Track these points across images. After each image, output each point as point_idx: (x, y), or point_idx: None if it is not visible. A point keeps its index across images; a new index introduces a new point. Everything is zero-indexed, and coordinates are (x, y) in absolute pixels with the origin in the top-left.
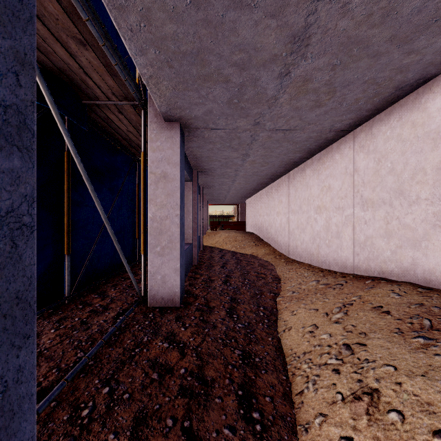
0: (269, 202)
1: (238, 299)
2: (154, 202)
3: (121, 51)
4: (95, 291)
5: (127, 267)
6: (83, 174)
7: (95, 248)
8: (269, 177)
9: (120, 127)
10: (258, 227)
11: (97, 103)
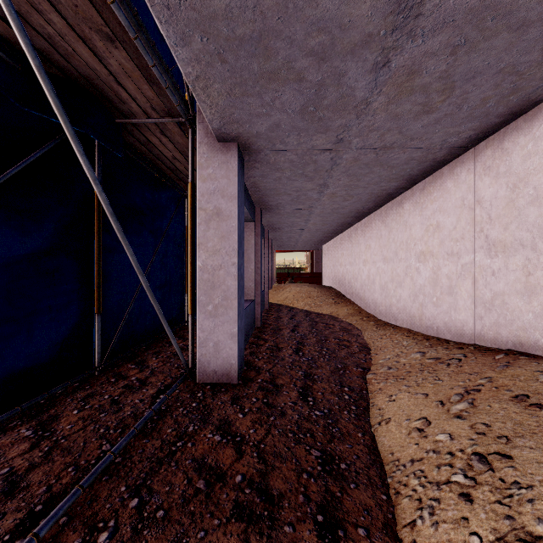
0: (353, 247)
1: (313, 375)
2: (205, 247)
3: (166, 60)
4: (132, 360)
5: (168, 332)
6: (105, 208)
7: (133, 305)
8: (353, 215)
9: (163, 154)
10: (339, 280)
11: (134, 122)
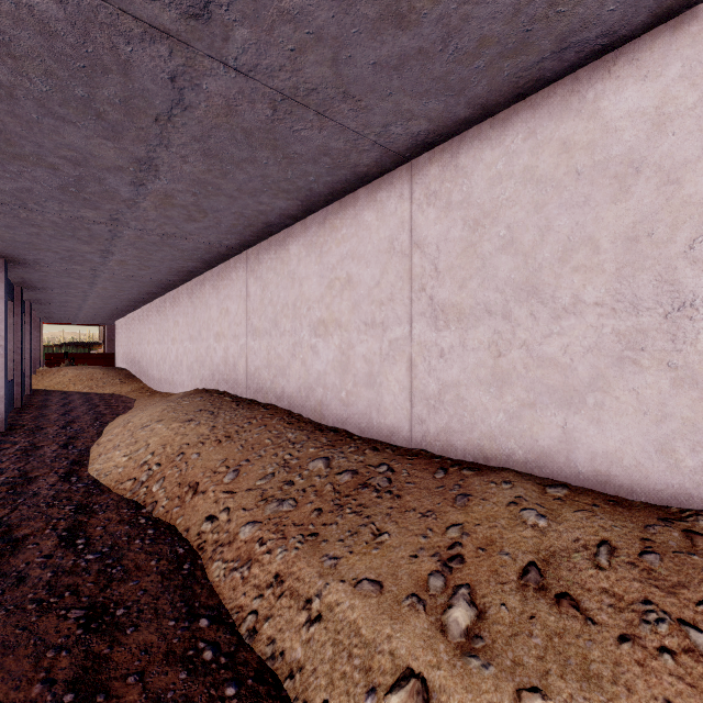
0: (141, 328)
1: (75, 421)
2: None
3: None
4: None
5: None
6: None
7: None
8: (135, 301)
9: None
10: (131, 360)
11: None
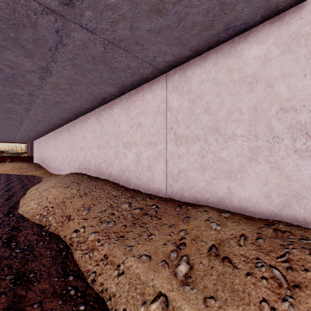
0: (46, 145)
1: (13, 188)
2: None
3: None
4: None
5: None
6: None
7: None
8: (42, 132)
9: None
10: (41, 159)
11: None
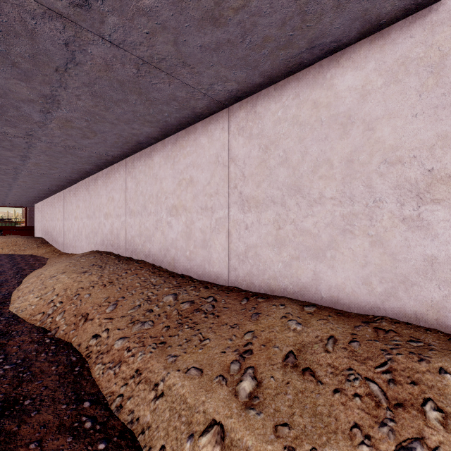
0: (53, 209)
1: (2, 274)
2: None
3: None
4: None
5: None
6: None
7: None
8: (48, 190)
9: None
10: (45, 232)
11: None
